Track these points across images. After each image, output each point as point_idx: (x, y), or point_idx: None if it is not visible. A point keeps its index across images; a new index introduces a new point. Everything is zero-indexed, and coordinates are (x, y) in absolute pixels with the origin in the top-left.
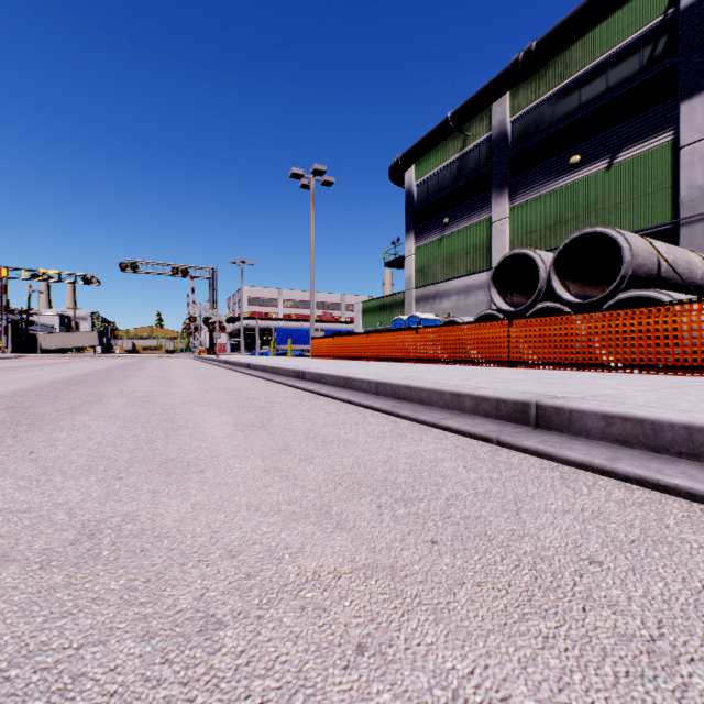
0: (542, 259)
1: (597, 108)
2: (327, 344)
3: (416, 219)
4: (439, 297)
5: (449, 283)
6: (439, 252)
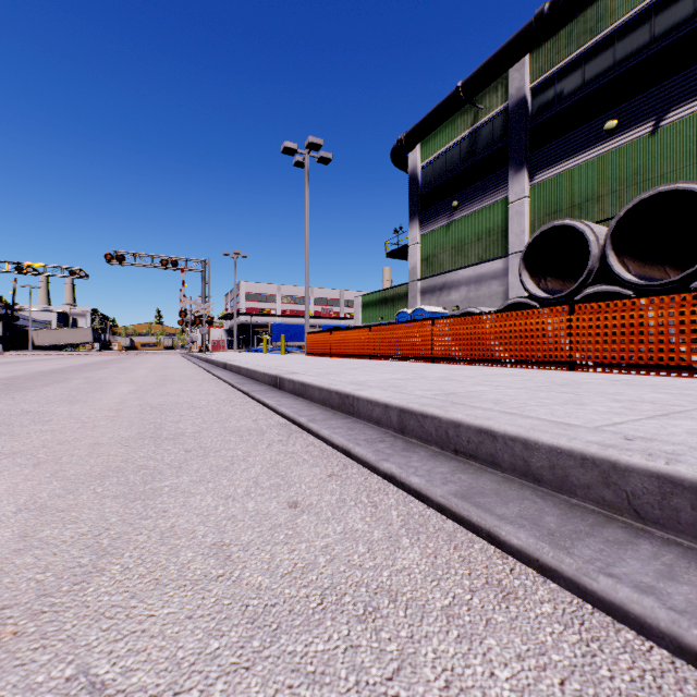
0: (594, 230)
1: (639, 63)
2: (323, 340)
3: (421, 204)
4: (447, 288)
5: (458, 272)
6: (447, 239)
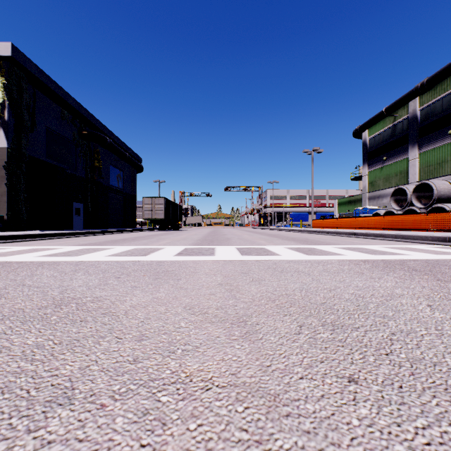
0: (409, 190)
1: None
2: (319, 222)
3: (368, 156)
4: (381, 197)
5: (386, 190)
6: (381, 174)
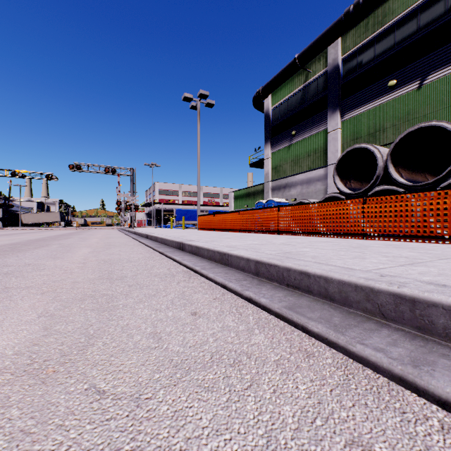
0: (380, 151)
1: (410, 43)
2: (209, 220)
3: (271, 133)
4: (288, 187)
5: (295, 177)
6: (288, 155)
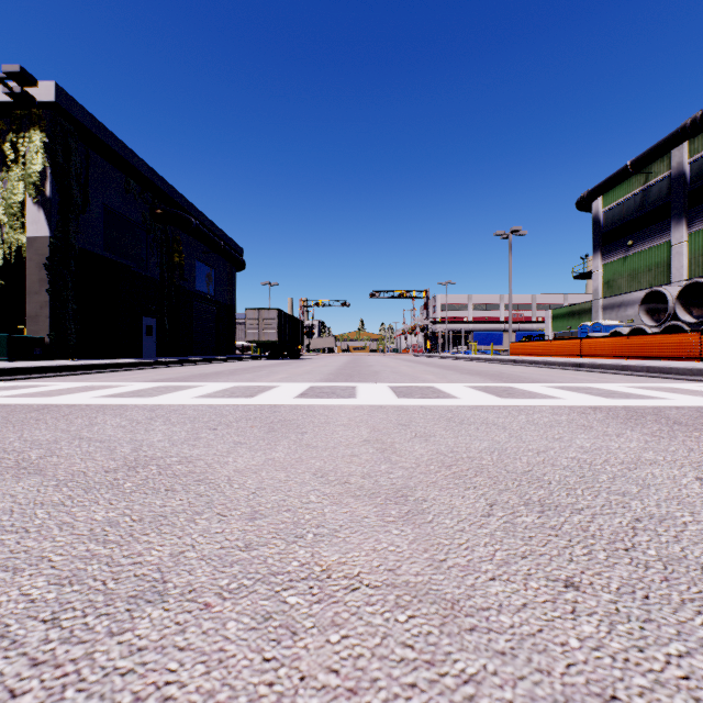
0: (671, 294)
1: None
2: (521, 347)
3: (602, 240)
4: (623, 306)
5: (632, 294)
6: (623, 268)
